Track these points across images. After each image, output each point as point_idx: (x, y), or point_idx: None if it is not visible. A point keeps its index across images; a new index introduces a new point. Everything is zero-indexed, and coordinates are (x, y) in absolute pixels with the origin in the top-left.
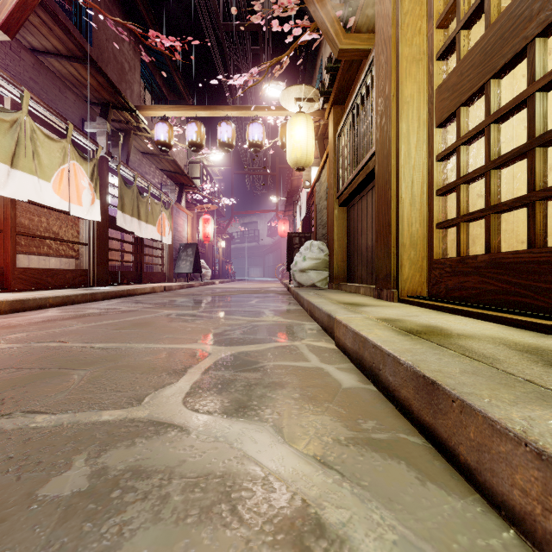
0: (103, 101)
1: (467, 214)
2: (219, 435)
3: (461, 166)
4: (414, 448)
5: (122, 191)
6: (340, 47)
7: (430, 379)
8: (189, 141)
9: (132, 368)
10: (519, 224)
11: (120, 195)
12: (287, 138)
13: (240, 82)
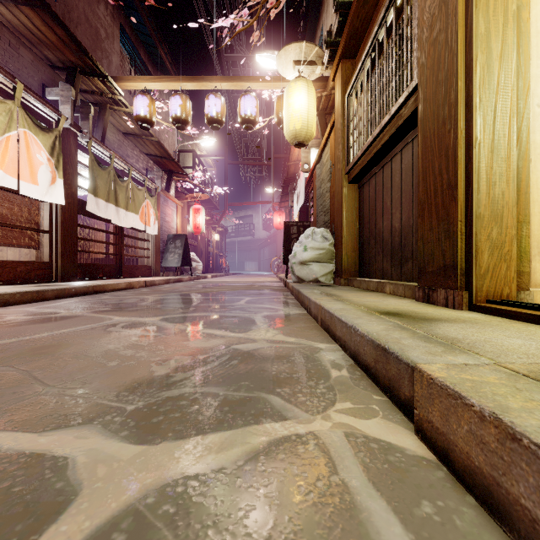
0: (69, 64)
1: None
2: None
3: None
4: None
5: (95, 171)
6: None
7: None
8: (172, 116)
9: None
10: None
11: (92, 176)
12: (284, 108)
13: (225, 23)
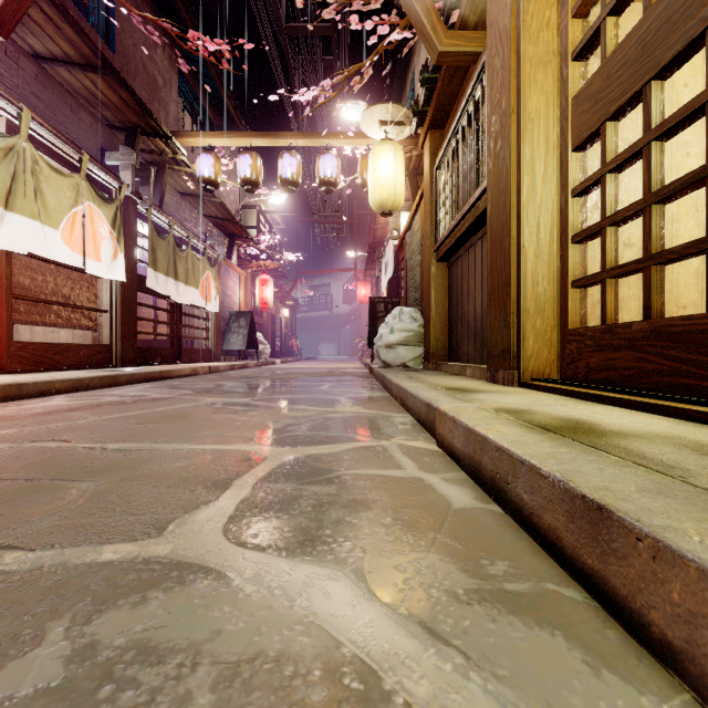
0: (129, 124)
1: (616, 266)
2: (274, 586)
3: (607, 201)
4: (572, 609)
5: (154, 242)
6: (440, 49)
7: (595, 503)
8: (241, 178)
9: (155, 479)
10: (680, 283)
11: (151, 248)
12: (369, 173)
13: (307, 98)
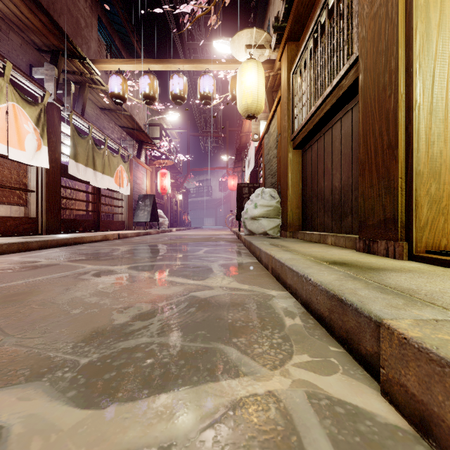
0: (53, 48)
1: None
2: None
3: None
4: None
5: (75, 140)
6: None
7: None
8: (142, 93)
9: None
10: None
11: (72, 144)
12: (238, 85)
13: (186, 9)
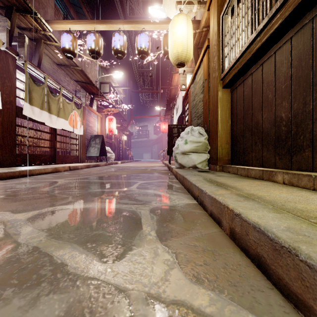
0: (7, 3)
1: None
2: None
3: None
4: None
5: (30, 86)
6: None
7: None
8: (88, 48)
9: None
10: None
11: (28, 90)
12: (169, 37)
13: None
